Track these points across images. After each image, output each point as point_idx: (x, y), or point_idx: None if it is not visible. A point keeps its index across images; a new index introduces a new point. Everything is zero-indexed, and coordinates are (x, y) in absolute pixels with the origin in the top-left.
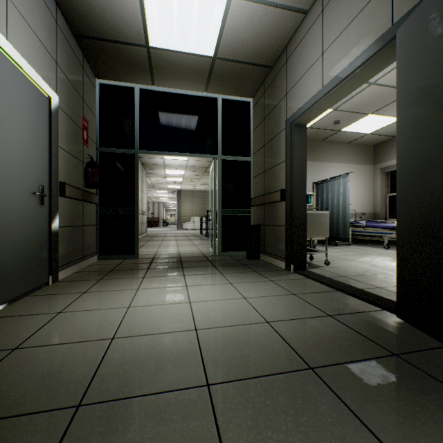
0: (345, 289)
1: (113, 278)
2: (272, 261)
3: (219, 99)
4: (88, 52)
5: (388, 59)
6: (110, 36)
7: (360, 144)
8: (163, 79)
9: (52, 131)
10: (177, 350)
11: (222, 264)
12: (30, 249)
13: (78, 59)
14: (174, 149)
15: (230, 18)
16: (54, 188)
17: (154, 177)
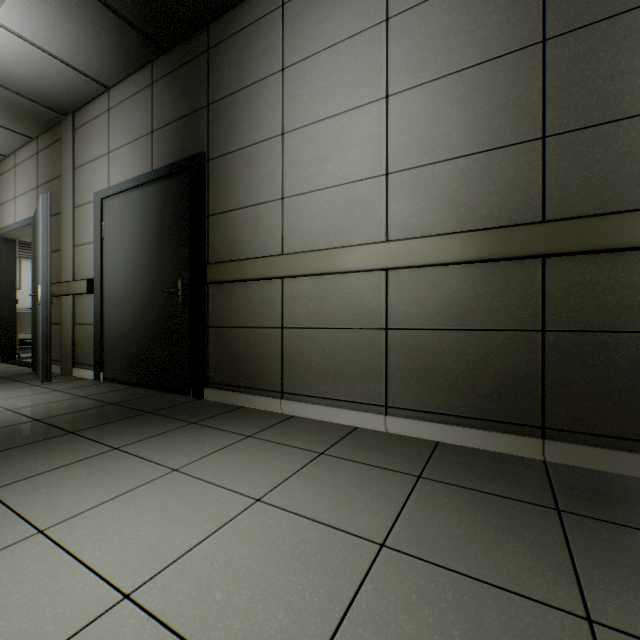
0: (26, 364)
1: None
2: None
3: None
4: None
5: None
6: None
7: None
8: None
9: None
10: None
11: None
12: None
13: None
14: None
15: None
16: None
17: None
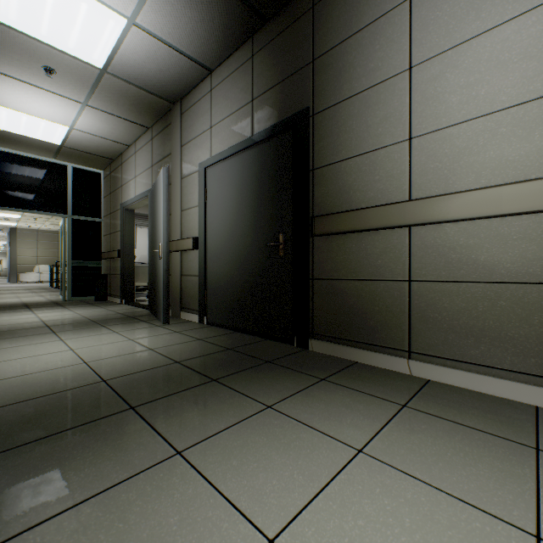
0: (143, 306)
1: None
2: (115, 300)
3: (70, 167)
4: None
5: None
6: None
7: None
8: (6, 144)
9: None
10: (33, 324)
11: (70, 304)
12: None
13: None
14: (18, 206)
15: (73, 135)
16: None
17: None
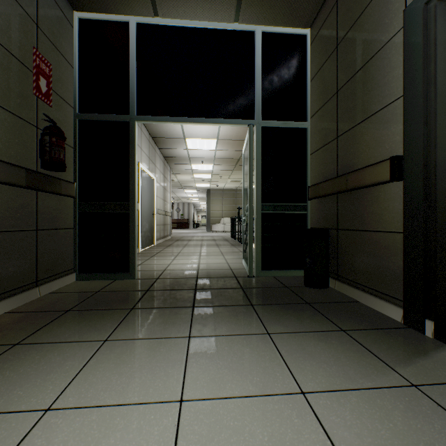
0: None
1: (44, 341)
2: (359, 297)
3: (257, 32)
4: None
5: None
6: None
7: None
8: None
9: None
10: None
11: (265, 298)
12: None
13: None
14: (188, 113)
15: None
16: None
17: (180, 174)
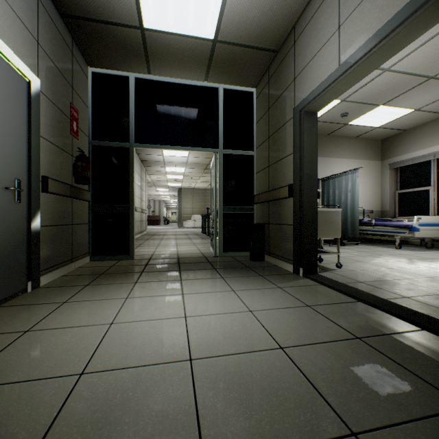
0: (368, 300)
1: (102, 284)
2: (278, 263)
3: (220, 89)
4: (77, 36)
5: (427, 22)
6: (100, 16)
7: (368, 138)
8: (160, 66)
9: (31, 118)
10: (163, 396)
11: (223, 266)
12: (2, 252)
13: (66, 43)
14: (172, 143)
15: None
16: (34, 183)
17: (154, 175)
